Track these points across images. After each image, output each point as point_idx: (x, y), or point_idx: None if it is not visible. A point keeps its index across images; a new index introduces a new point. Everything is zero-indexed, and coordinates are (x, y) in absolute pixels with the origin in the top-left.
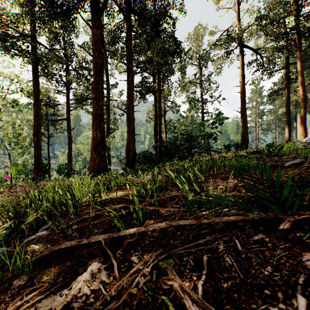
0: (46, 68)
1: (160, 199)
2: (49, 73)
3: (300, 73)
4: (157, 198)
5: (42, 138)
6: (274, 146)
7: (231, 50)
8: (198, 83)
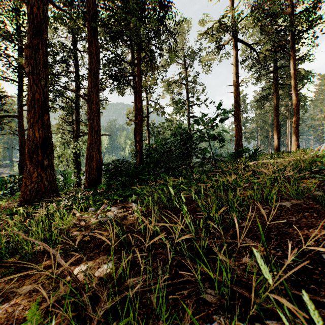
0: None
1: None
2: None
3: (292, 76)
4: None
5: None
6: None
7: (223, 44)
8: (184, 84)
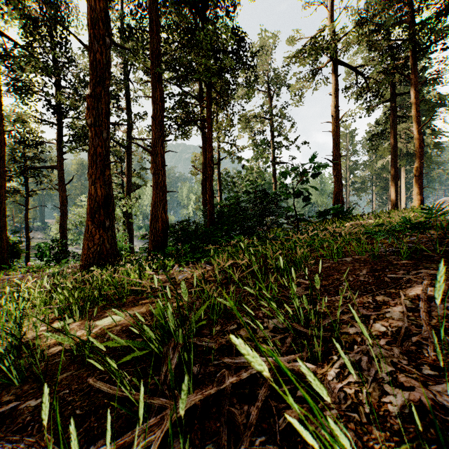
0: (18, 79)
1: (206, 373)
2: (24, 89)
3: (414, 107)
4: (196, 397)
5: (17, 198)
6: (444, 212)
7: (318, 68)
8: (267, 119)
